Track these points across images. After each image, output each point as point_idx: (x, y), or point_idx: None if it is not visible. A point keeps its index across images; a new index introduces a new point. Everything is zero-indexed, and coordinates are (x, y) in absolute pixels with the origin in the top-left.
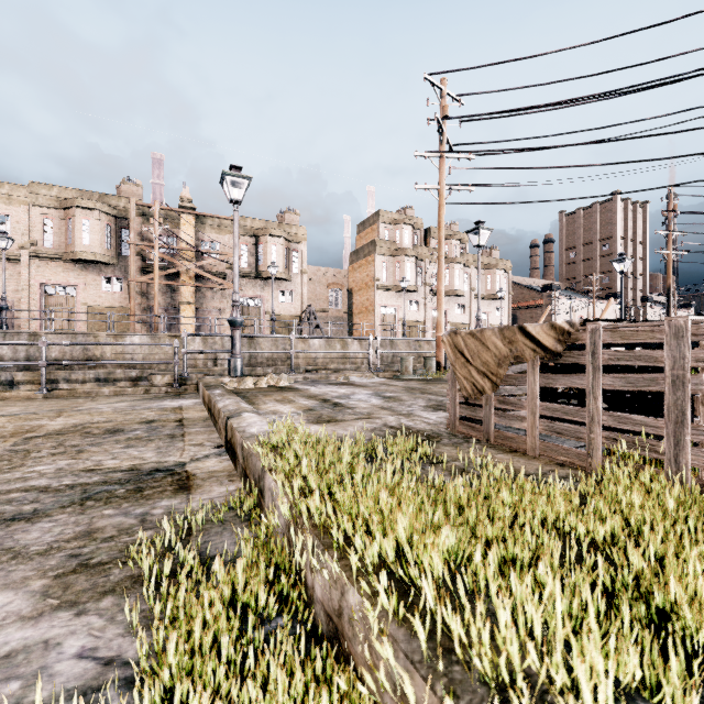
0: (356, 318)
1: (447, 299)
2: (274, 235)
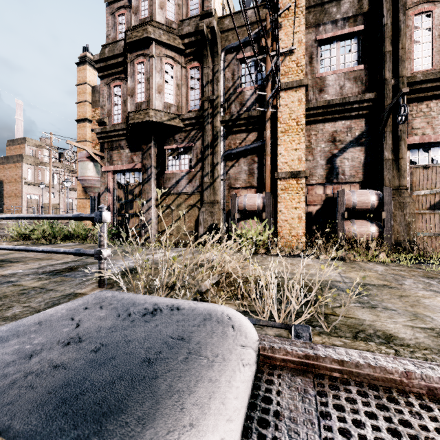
0: (7, 199)
1: (74, 193)
2: None
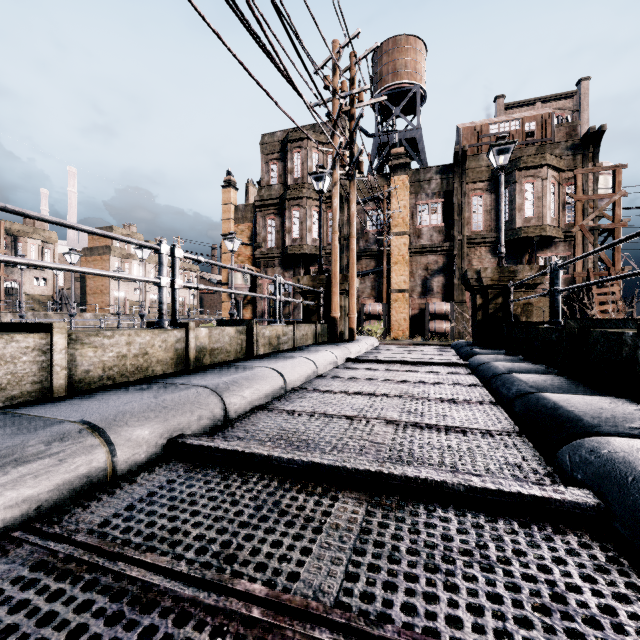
0: (91, 297)
1: None
2: (34, 238)
